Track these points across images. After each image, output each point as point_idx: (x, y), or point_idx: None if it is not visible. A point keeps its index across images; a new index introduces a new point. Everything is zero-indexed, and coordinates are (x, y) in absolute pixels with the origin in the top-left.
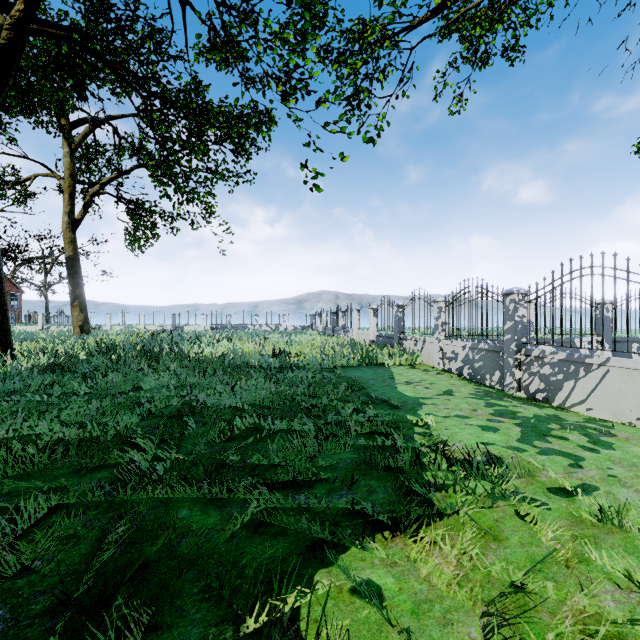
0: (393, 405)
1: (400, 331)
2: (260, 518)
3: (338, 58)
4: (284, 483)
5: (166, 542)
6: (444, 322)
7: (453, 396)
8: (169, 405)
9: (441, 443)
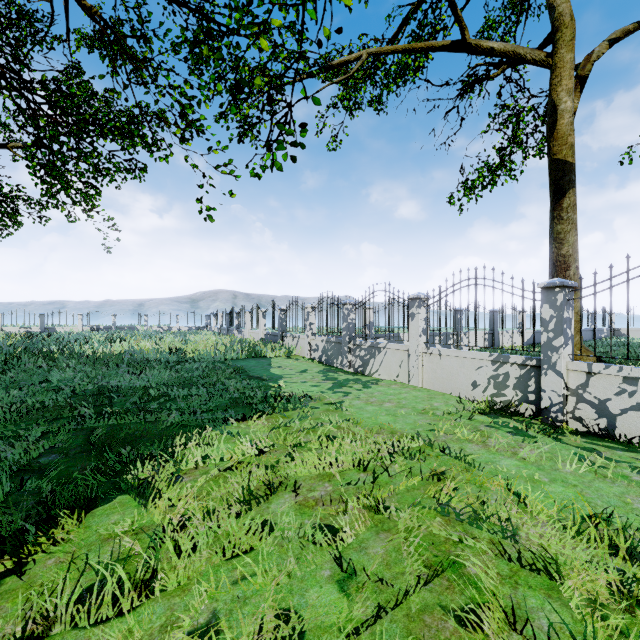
0: (263, 379)
1: (282, 330)
2: (176, 424)
3: (231, 92)
4: (188, 413)
5: (127, 434)
6: (311, 323)
7: (306, 373)
8: (86, 389)
9: (284, 393)
